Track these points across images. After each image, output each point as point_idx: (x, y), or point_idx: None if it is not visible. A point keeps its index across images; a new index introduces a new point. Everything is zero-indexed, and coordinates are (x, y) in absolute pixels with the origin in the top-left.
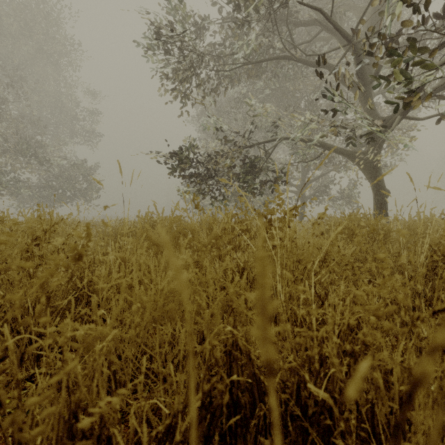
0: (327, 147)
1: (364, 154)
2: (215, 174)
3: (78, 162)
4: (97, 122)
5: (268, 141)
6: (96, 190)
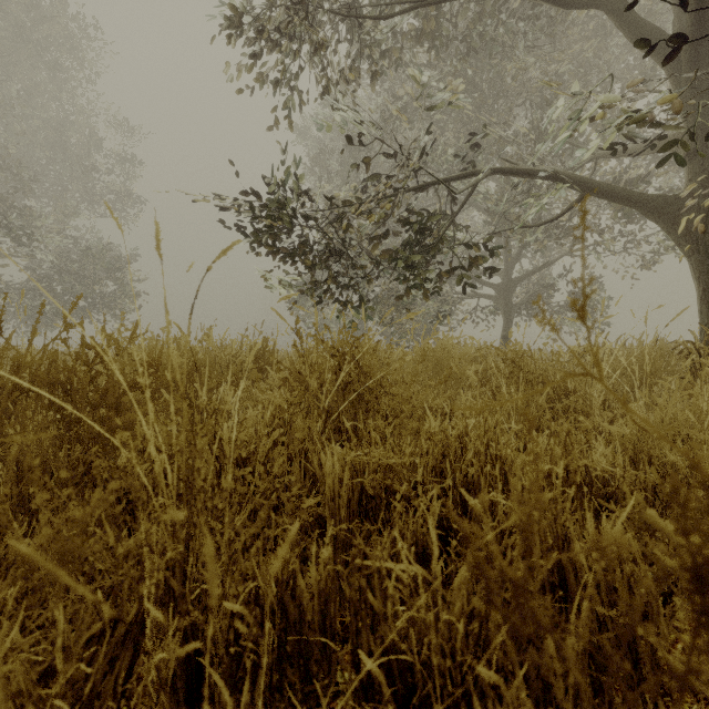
0: (591, 188)
1: (681, 200)
2: (347, 250)
3: (99, 246)
4: (136, 178)
5: (460, 179)
6: (132, 296)
